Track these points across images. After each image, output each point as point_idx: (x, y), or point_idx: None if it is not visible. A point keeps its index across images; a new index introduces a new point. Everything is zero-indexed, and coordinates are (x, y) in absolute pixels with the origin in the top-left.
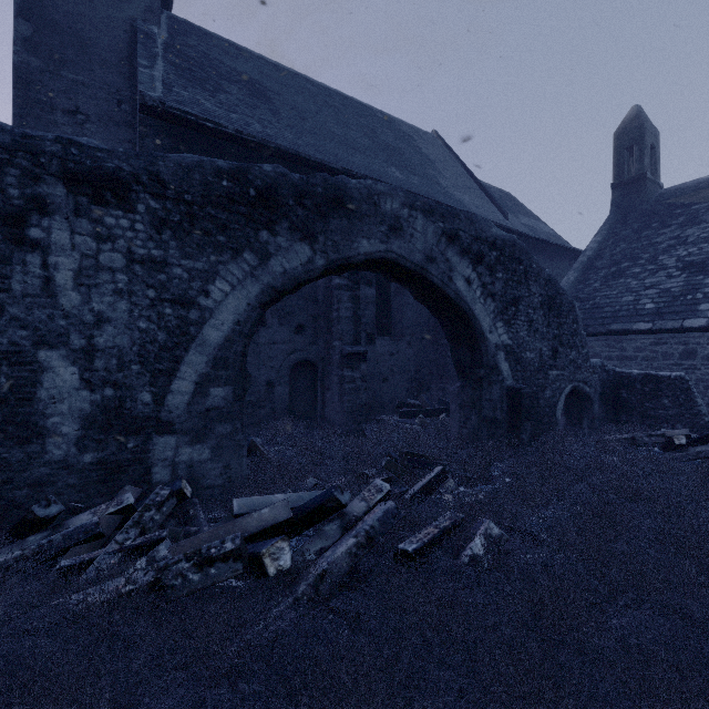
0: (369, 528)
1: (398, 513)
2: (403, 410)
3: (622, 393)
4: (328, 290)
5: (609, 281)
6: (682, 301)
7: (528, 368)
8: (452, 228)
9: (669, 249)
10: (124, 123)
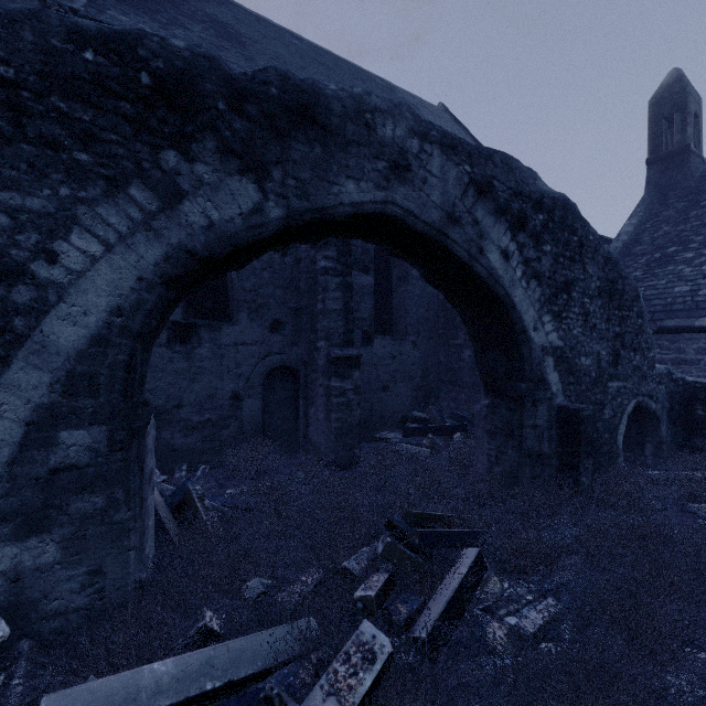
0: None
1: None
2: (408, 426)
3: (696, 410)
4: (312, 276)
5: (654, 269)
6: None
7: (584, 379)
8: (483, 175)
9: None
10: None
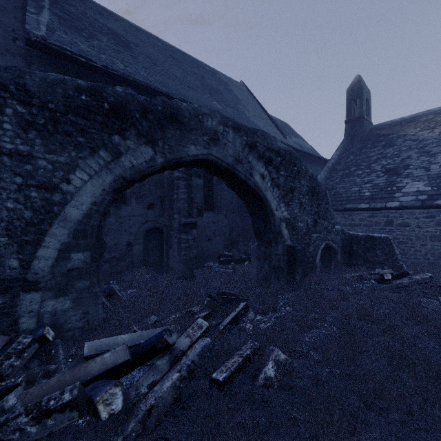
0: (190, 363)
1: (213, 347)
2: (221, 259)
3: (353, 247)
4: (170, 180)
5: (344, 178)
6: (385, 191)
7: (300, 233)
8: (252, 141)
9: (377, 160)
10: (18, 54)
